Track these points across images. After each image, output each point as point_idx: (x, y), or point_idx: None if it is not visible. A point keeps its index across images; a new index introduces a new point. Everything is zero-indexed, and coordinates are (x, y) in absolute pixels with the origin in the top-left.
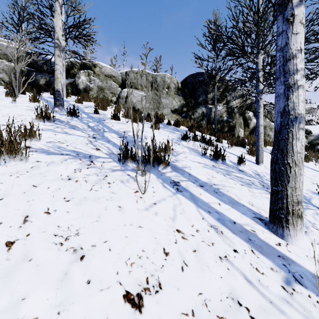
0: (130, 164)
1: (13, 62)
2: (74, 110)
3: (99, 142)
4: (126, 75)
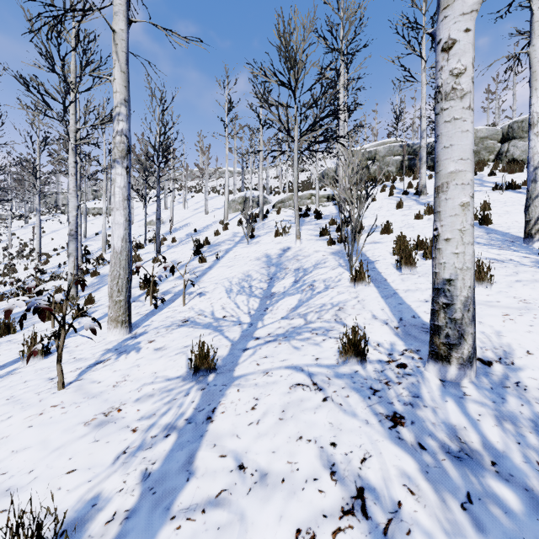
0: (498, 191)
1: (397, 156)
2: None
3: (481, 187)
4: (507, 127)
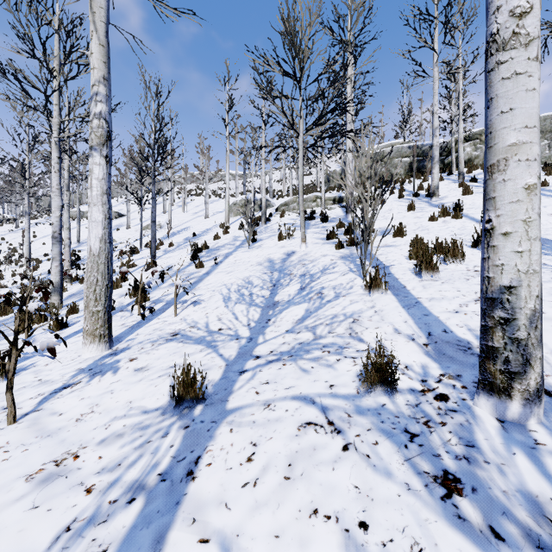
0: None
1: (405, 158)
2: (474, 178)
3: None
4: None
